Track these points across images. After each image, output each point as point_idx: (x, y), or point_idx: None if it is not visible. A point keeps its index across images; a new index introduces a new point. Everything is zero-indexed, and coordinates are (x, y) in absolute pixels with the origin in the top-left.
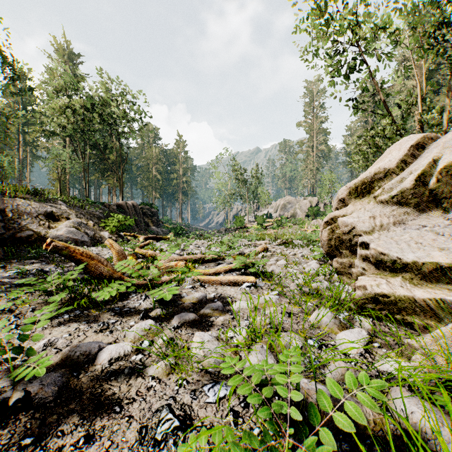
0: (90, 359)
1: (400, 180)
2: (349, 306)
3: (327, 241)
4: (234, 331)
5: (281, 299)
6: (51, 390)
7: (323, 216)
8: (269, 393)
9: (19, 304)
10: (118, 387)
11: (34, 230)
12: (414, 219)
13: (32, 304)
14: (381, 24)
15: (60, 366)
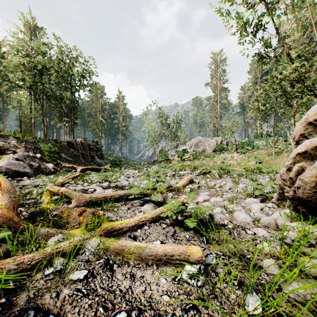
0: None
1: None
2: None
3: (313, 184)
4: None
5: None
6: None
7: (227, 151)
8: None
9: None
10: None
11: None
12: None
13: None
14: None
15: None
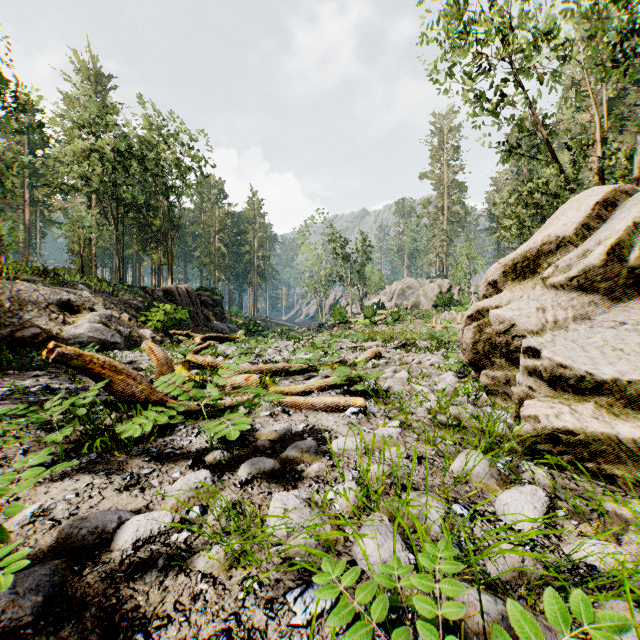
0: (104, 541)
1: (582, 253)
2: (511, 446)
3: (472, 345)
4: (336, 492)
5: (405, 433)
6: (32, 602)
7: (459, 306)
8: (406, 637)
9: (6, 443)
10: (145, 593)
11: (43, 327)
12: (604, 313)
13: (25, 441)
14: (545, 29)
15: (54, 552)
